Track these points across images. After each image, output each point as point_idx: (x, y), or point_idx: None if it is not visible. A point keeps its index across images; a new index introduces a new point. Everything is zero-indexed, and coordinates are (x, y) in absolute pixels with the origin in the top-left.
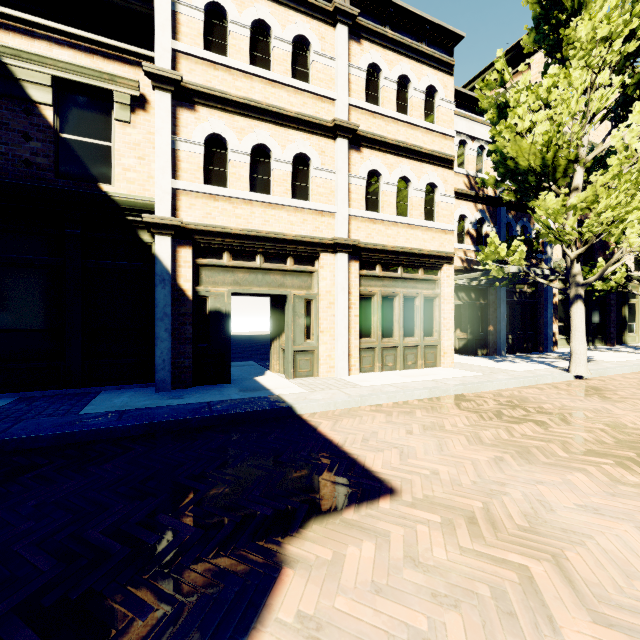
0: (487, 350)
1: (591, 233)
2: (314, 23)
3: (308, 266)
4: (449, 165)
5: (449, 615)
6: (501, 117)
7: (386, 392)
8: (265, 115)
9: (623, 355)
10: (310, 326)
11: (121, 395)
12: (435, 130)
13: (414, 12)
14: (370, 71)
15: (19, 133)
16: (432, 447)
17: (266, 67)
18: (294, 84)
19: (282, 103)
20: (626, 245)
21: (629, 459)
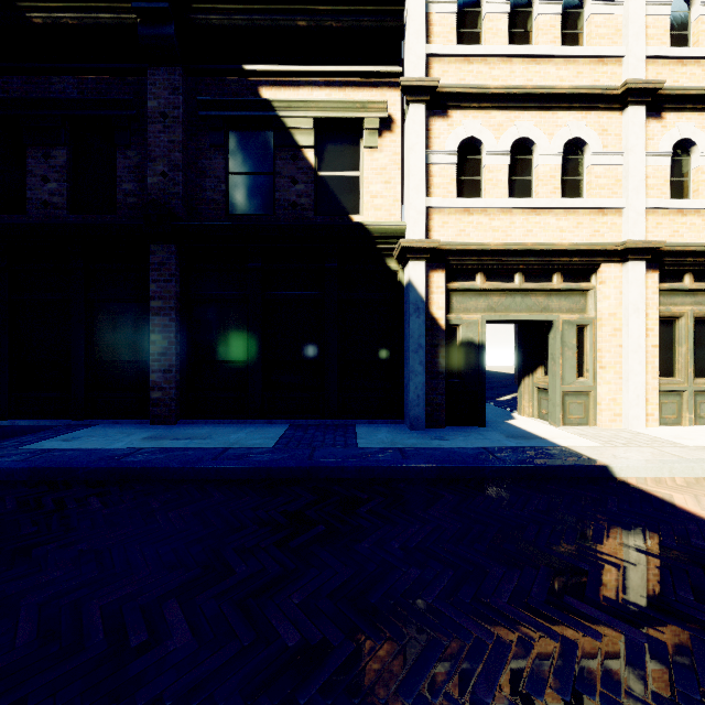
0: None
1: None
2: None
3: (581, 282)
4: None
5: None
6: None
7: None
8: (528, 101)
9: None
10: (582, 360)
11: (378, 430)
12: None
13: None
14: (674, 2)
15: (288, 179)
16: None
17: (526, 43)
18: (565, 52)
19: (548, 81)
20: None
21: None
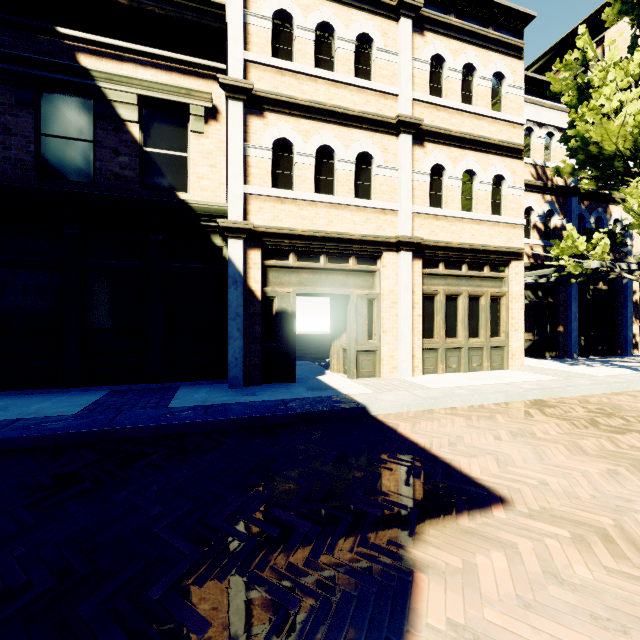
0: (556, 352)
1: None
2: (377, 19)
3: (370, 265)
4: (518, 155)
5: None
6: (581, 99)
7: (459, 395)
8: (329, 116)
9: None
10: (372, 326)
11: (199, 391)
12: (503, 119)
13: None
14: (433, 63)
15: (110, 149)
16: (529, 455)
17: (329, 68)
18: (357, 83)
19: (345, 103)
20: None
21: None
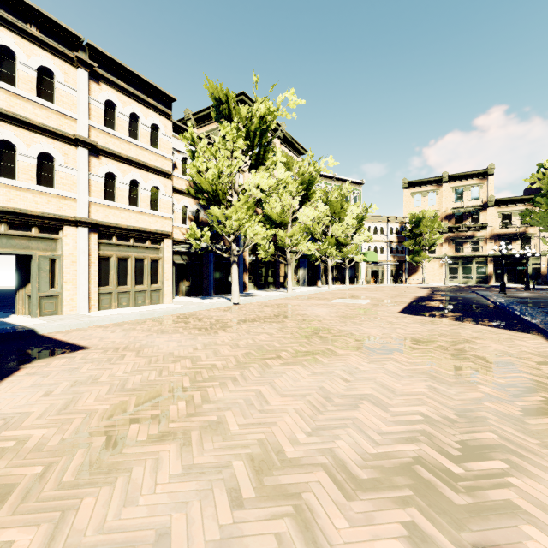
0: (202, 293)
1: (233, 230)
2: (58, 60)
3: (53, 234)
4: (168, 176)
5: (88, 364)
6: (194, 158)
7: (110, 317)
8: (10, 119)
9: (274, 293)
10: (55, 278)
11: None
12: (158, 153)
13: (141, 76)
14: (108, 104)
15: None
16: (121, 335)
17: (11, 81)
18: (39, 101)
19: (27, 112)
20: (249, 237)
21: (205, 328)
